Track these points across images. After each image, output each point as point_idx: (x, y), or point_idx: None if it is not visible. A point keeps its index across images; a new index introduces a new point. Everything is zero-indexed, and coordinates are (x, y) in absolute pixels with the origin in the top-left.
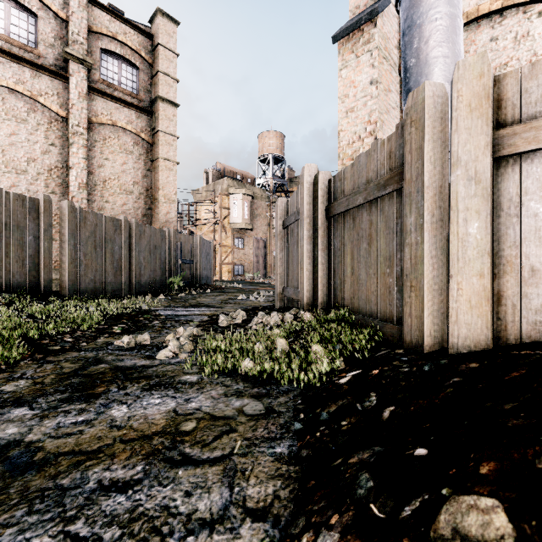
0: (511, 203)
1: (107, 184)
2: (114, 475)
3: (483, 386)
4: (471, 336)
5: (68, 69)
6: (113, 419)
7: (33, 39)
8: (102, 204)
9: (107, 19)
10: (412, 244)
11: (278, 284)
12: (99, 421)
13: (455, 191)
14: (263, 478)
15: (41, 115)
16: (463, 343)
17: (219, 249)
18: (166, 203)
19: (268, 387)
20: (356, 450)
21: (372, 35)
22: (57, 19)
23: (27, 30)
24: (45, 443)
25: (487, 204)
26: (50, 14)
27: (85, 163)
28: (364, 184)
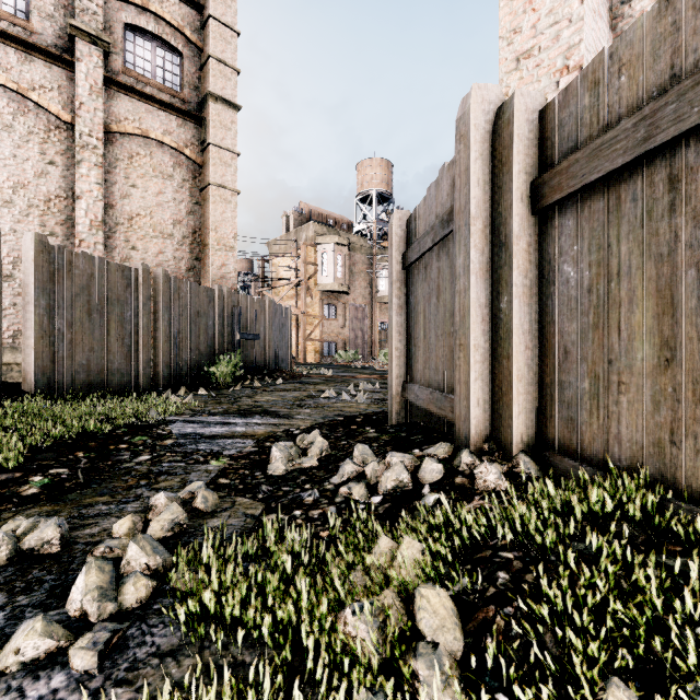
0: None
1: (135, 222)
2: None
3: None
4: None
5: (74, 51)
6: None
7: (23, 7)
8: (127, 252)
9: None
10: None
11: (393, 376)
12: None
13: None
14: None
15: (34, 119)
16: None
17: (303, 320)
18: (221, 251)
19: None
20: None
21: None
22: None
23: None
24: None
25: None
26: None
27: (101, 191)
28: None
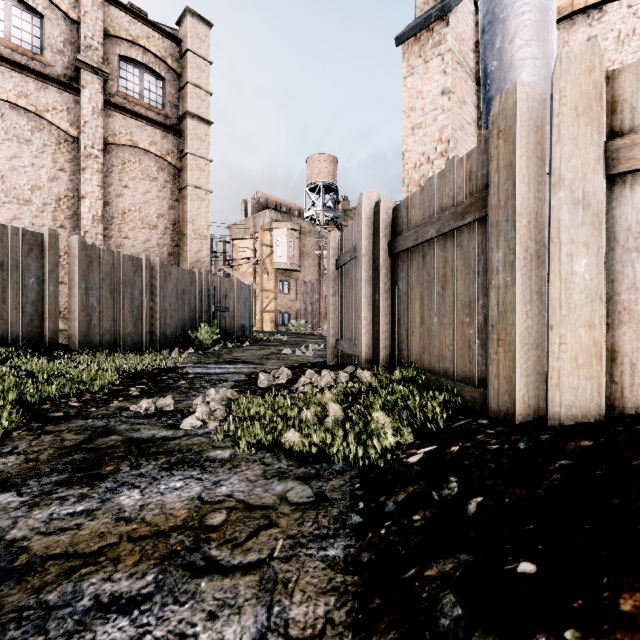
0: (630, 234)
1: (127, 216)
2: (117, 588)
3: (604, 473)
4: (577, 404)
5: (80, 79)
6: (120, 509)
7: (38, 44)
8: (121, 240)
9: (127, 20)
10: (500, 286)
11: (330, 335)
12: (103, 511)
13: (556, 219)
14: (312, 594)
15: (47, 135)
16: (567, 412)
17: (260, 294)
18: (197, 239)
19: (317, 466)
20: (434, 558)
21: (443, 35)
22: (67, 21)
23: (31, 33)
24: (31, 541)
25: (599, 235)
26: (58, 15)
27: (101, 192)
28: (437, 212)
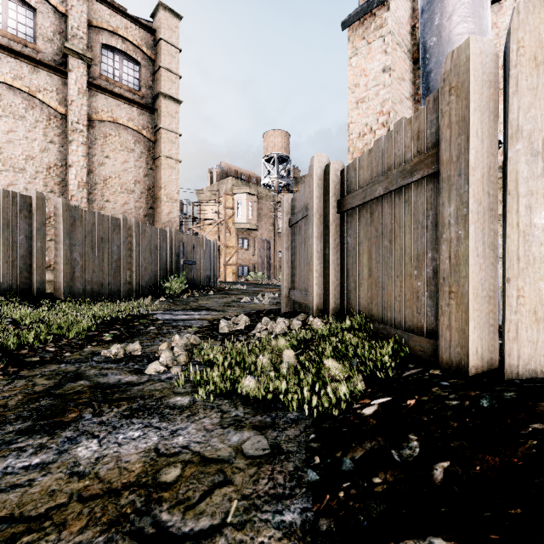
0: None
1: (108, 182)
2: None
3: None
4: (537, 358)
5: (67, 64)
6: (76, 462)
7: (31, 33)
8: (103, 203)
9: (108, 13)
10: (452, 239)
11: (284, 286)
12: (58, 464)
13: (514, 171)
14: None
15: (39, 112)
16: (526, 366)
17: (224, 250)
18: (168, 202)
19: (273, 414)
20: (402, 537)
21: (384, 19)
22: (56, 13)
23: (25, 24)
24: None
25: None
26: (49, 8)
27: (85, 161)
28: (384, 172)
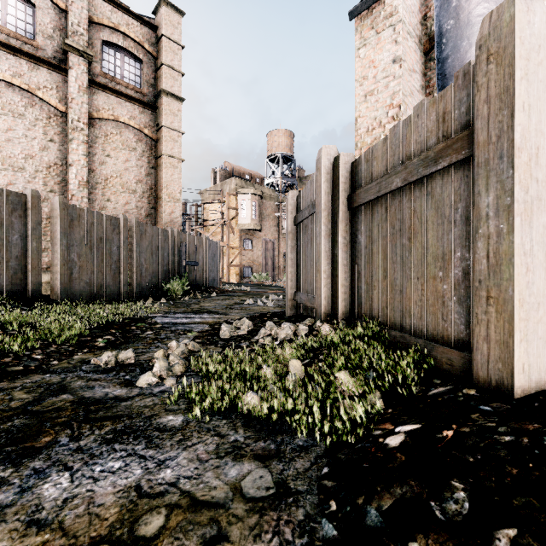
0: None
1: (109, 182)
2: None
3: None
4: None
5: (67, 61)
6: (38, 505)
7: (31, 30)
8: (104, 203)
9: (109, 9)
10: (491, 235)
11: (288, 288)
12: (16, 508)
13: None
14: None
15: (39, 110)
16: None
17: (227, 250)
18: (170, 202)
19: (278, 438)
20: None
21: (395, 7)
22: (56, 10)
23: (25, 20)
24: None
25: None
26: (49, 4)
27: (86, 160)
28: (402, 161)
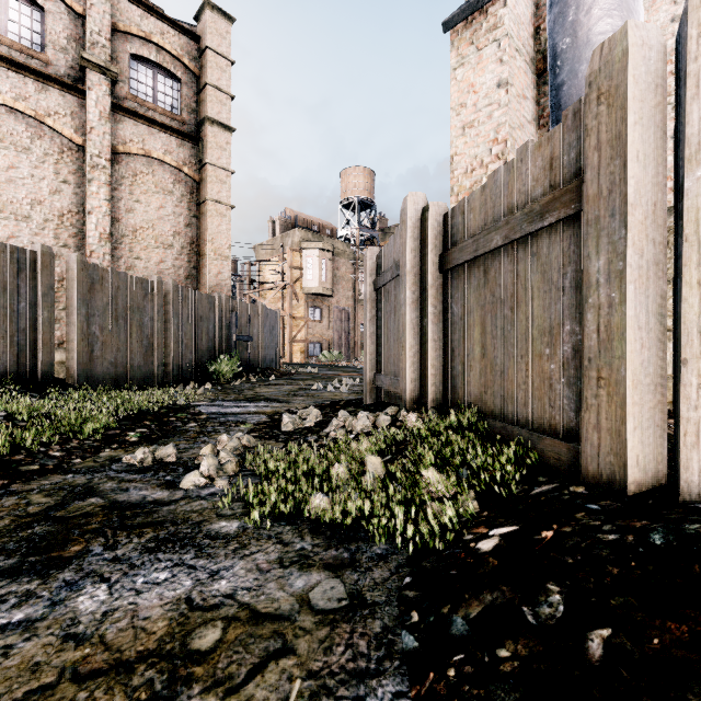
0: None
1: (139, 234)
2: None
3: None
4: None
5: (85, 80)
6: (74, 618)
7: (39, 40)
8: (132, 261)
9: (139, 14)
10: (602, 305)
11: (367, 369)
12: (49, 622)
13: (693, 207)
14: None
15: (49, 142)
16: None
17: (289, 322)
18: (217, 260)
19: (352, 546)
20: None
21: (500, 17)
22: (70, 14)
23: (31, 28)
24: None
25: None
26: (61, 8)
27: (109, 207)
28: (504, 215)
